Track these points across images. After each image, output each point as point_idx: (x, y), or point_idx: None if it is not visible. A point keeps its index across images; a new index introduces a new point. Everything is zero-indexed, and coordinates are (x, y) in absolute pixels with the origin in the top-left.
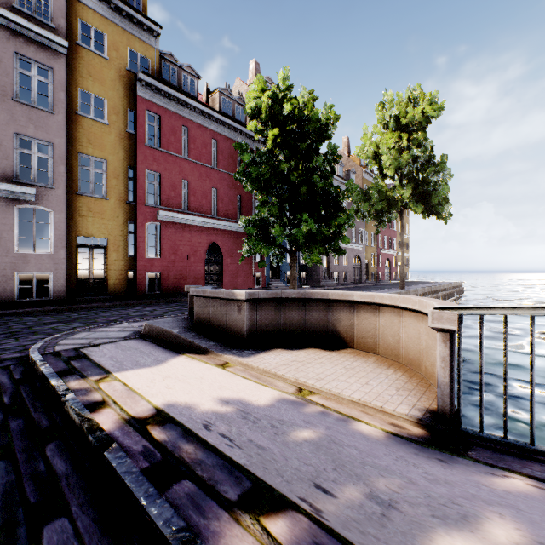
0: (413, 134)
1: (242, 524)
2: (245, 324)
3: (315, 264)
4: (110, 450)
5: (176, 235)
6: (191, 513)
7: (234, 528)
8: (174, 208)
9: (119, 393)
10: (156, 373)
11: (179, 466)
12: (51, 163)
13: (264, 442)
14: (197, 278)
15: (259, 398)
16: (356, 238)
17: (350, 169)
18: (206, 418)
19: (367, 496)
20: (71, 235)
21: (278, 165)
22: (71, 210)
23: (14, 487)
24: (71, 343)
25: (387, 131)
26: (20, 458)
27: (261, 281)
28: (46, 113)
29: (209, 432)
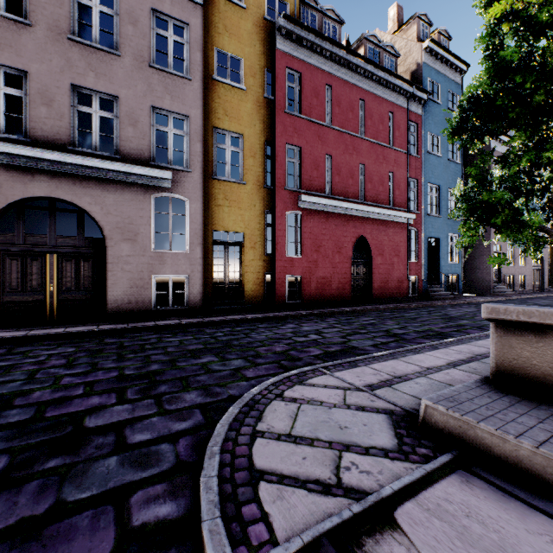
0: None
1: None
2: None
3: (480, 264)
4: None
5: (319, 227)
6: None
7: None
8: (316, 192)
9: None
10: None
11: None
12: (187, 141)
13: None
14: (342, 282)
15: None
16: None
17: None
18: None
19: None
20: (206, 229)
21: None
22: (206, 199)
23: None
24: (289, 472)
25: None
26: None
27: (417, 287)
28: (182, 80)
29: None
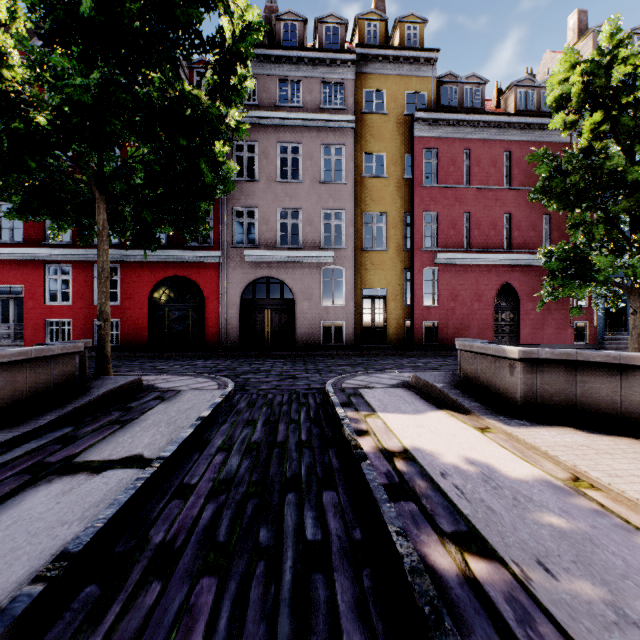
0: None
1: (446, 548)
2: (518, 388)
3: None
4: (364, 463)
5: (456, 279)
6: (408, 523)
7: (438, 547)
8: (453, 248)
9: (379, 428)
10: (411, 420)
11: (409, 492)
12: (343, 227)
13: (496, 507)
14: (483, 328)
15: (510, 470)
16: None
17: None
18: (445, 468)
19: (603, 601)
20: (357, 288)
21: (601, 165)
22: (357, 266)
23: (312, 465)
24: (353, 383)
25: None
26: (316, 451)
27: (587, 334)
28: (340, 186)
29: (443, 479)
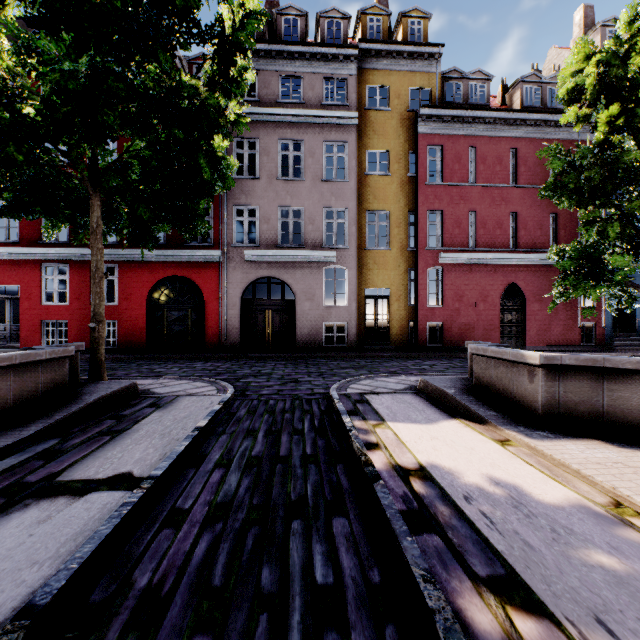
0: None
1: (484, 599)
2: (539, 396)
3: None
4: (377, 484)
5: (461, 279)
6: (435, 563)
7: (474, 597)
8: (457, 247)
9: (390, 441)
10: (424, 431)
11: (431, 521)
12: (346, 226)
13: (534, 541)
14: (488, 329)
15: (542, 493)
16: None
17: None
18: (468, 490)
19: None
20: (360, 288)
21: (618, 160)
22: (360, 265)
23: (319, 484)
24: (358, 388)
25: None
26: (322, 467)
27: (595, 335)
28: (342, 184)
29: (468, 504)
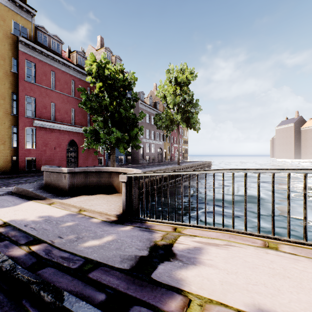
0: (183, 88)
1: (22, 248)
2: (67, 184)
3: (136, 152)
4: None
5: (47, 135)
6: (3, 248)
7: (18, 249)
8: (45, 119)
9: None
10: (11, 209)
11: (5, 238)
12: None
13: (48, 228)
14: (61, 160)
15: (58, 215)
16: (159, 138)
17: (156, 101)
18: (27, 223)
19: (75, 237)
20: None
21: (102, 102)
22: None
23: None
24: None
25: (169, 85)
26: None
27: (103, 161)
28: None
29: (26, 227)
